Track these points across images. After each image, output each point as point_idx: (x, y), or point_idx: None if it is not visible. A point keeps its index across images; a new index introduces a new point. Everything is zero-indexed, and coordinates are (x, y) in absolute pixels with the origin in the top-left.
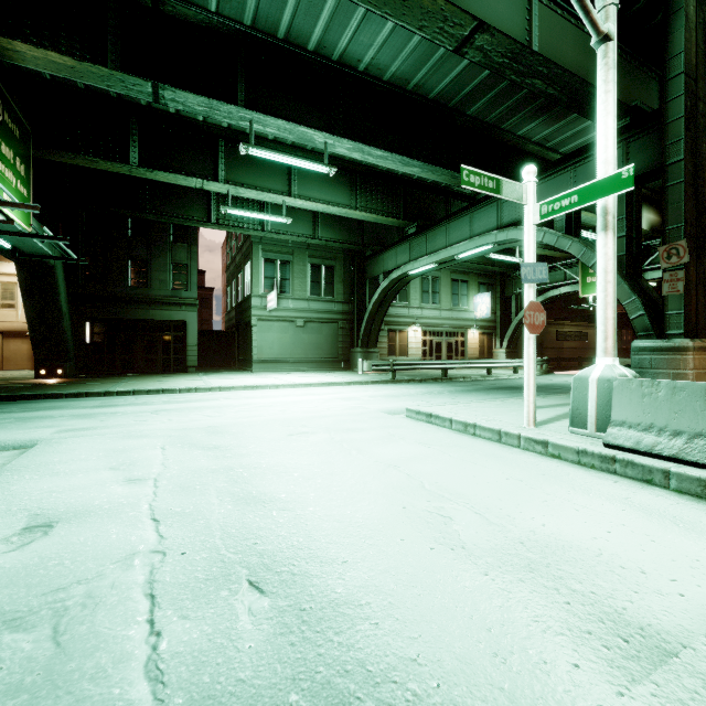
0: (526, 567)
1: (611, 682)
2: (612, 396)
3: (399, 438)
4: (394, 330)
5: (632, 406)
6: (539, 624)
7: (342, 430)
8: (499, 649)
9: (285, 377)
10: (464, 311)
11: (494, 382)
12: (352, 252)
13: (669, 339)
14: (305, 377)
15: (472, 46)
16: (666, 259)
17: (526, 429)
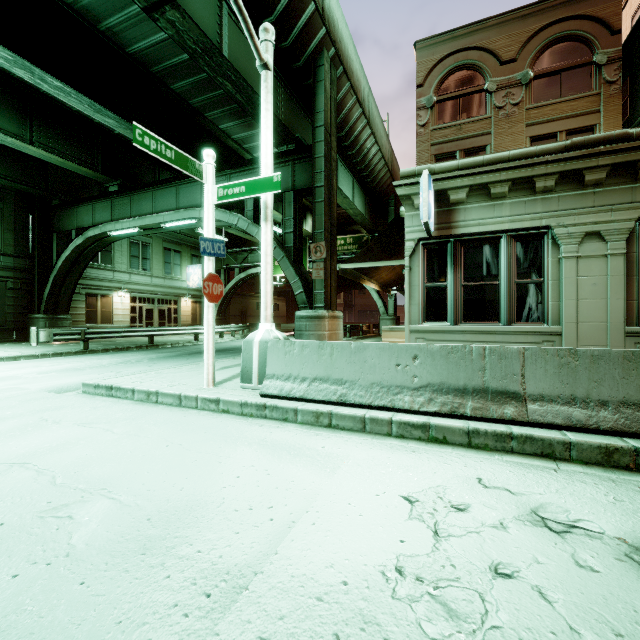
0: (140, 550)
1: None
2: (267, 355)
3: (53, 422)
4: (94, 294)
5: (279, 362)
6: (122, 625)
7: None
8: None
9: None
10: (178, 280)
11: (200, 346)
12: (31, 196)
13: (316, 310)
14: None
15: (164, 16)
16: (315, 254)
17: (205, 390)
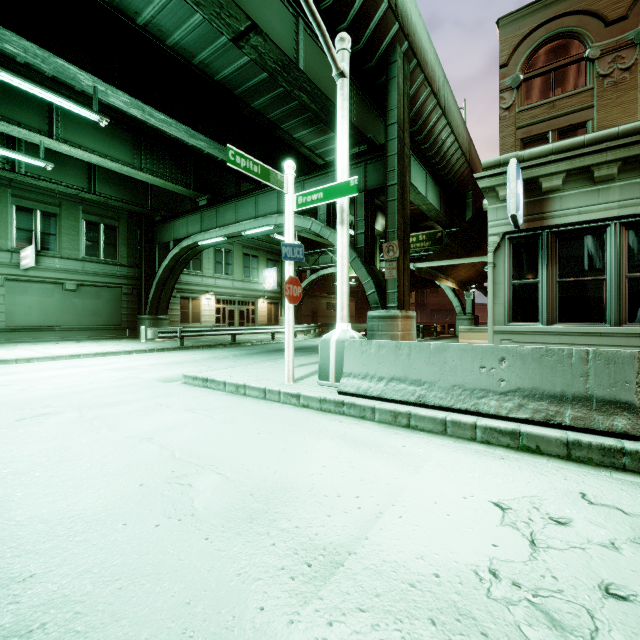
0: (248, 519)
1: (287, 612)
2: (344, 354)
3: (166, 407)
4: (187, 297)
5: (356, 361)
6: (242, 577)
7: (99, 406)
8: (191, 621)
9: (44, 349)
10: (255, 283)
11: (276, 345)
12: (139, 214)
13: (388, 310)
14: (73, 348)
15: (248, 43)
16: (387, 253)
17: (286, 385)
